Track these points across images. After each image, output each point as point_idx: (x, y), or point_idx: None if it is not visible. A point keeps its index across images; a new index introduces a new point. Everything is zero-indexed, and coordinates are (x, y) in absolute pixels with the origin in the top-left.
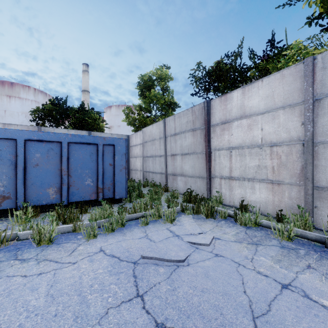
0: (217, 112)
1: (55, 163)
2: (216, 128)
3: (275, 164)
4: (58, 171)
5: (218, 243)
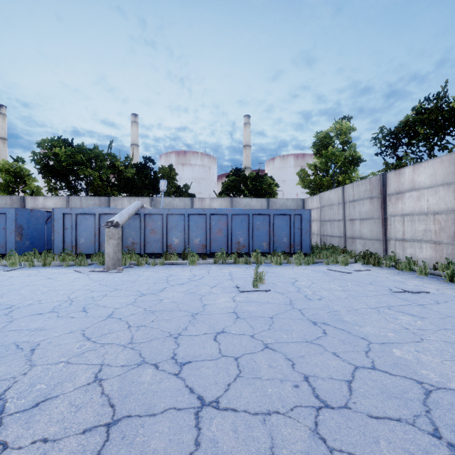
0: (392, 184)
1: (266, 227)
2: (391, 198)
3: (437, 228)
4: (268, 233)
5: (373, 272)
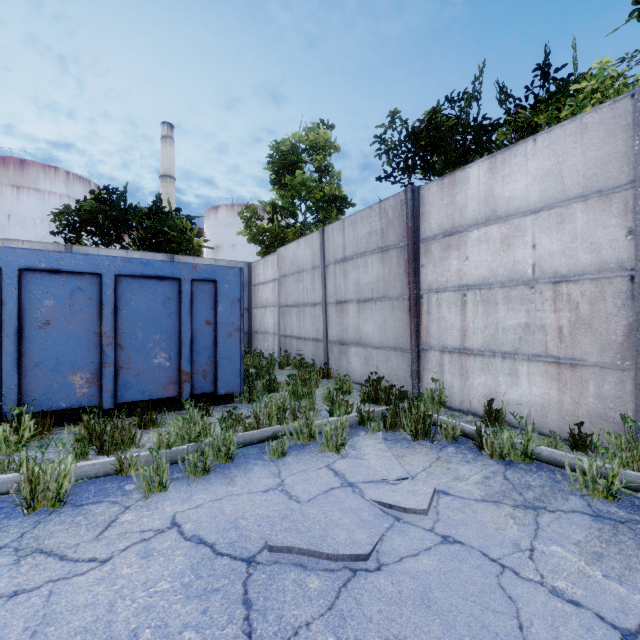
0: (433, 211)
1: (88, 319)
2: (431, 246)
3: (565, 321)
4: (94, 338)
5: (446, 504)
